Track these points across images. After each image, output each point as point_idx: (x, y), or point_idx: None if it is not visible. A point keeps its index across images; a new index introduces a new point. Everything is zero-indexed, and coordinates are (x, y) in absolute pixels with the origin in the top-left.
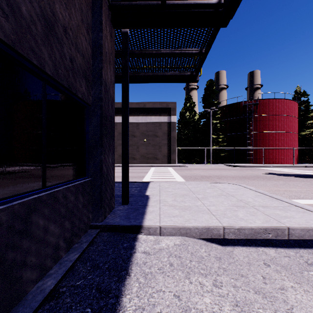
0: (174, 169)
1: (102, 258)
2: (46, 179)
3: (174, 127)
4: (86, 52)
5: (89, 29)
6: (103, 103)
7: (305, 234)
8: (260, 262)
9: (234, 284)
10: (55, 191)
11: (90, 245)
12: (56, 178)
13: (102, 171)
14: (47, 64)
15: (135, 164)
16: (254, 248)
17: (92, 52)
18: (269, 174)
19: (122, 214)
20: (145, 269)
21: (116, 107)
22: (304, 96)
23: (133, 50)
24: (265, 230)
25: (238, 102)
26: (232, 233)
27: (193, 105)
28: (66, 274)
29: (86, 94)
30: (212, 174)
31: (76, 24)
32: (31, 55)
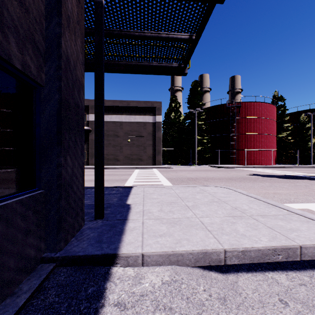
0: (160, 171)
1: None
2: None
3: (160, 127)
4: (33, 5)
5: None
6: (63, 85)
7: None
8: (275, 299)
9: None
10: None
11: (33, 295)
12: None
13: (62, 180)
14: None
15: (119, 165)
16: (261, 274)
17: (46, 10)
18: (253, 175)
19: (92, 235)
20: None
21: None
22: (281, 100)
23: (111, 29)
24: (274, 251)
25: (222, 104)
26: (235, 257)
27: (179, 105)
28: None
29: (34, 67)
30: (199, 176)
31: None
32: None
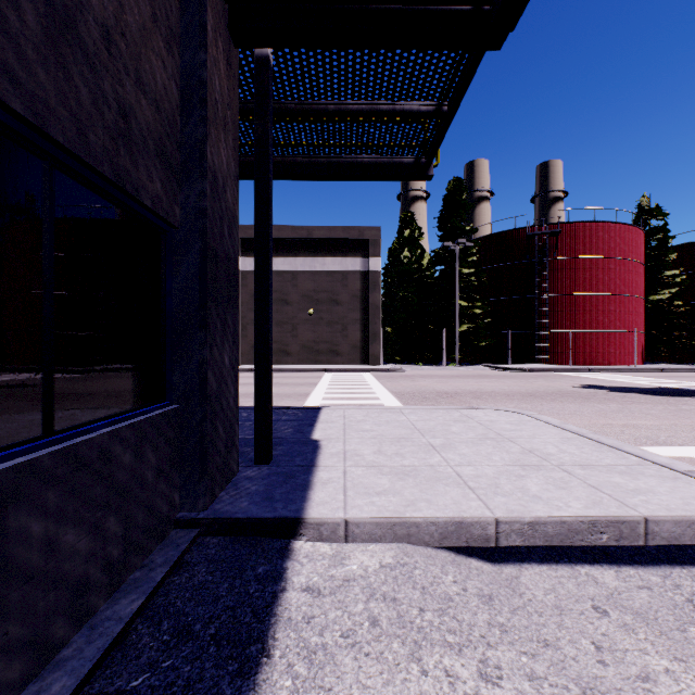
0: (377, 377)
1: (201, 609)
2: (53, 414)
3: (377, 282)
4: (165, 96)
5: (172, 40)
6: (208, 224)
7: (684, 533)
8: (584, 605)
9: (529, 671)
10: (77, 444)
11: (173, 572)
12: (84, 409)
13: (207, 388)
14: (54, 115)
15: (289, 364)
16: (566, 568)
17: (181, 97)
18: (586, 387)
19: (255, 489)
20: (308, 636)
21: (246, 237)
22: (657, 216)
23: (283, 102)
24: (592, 525)
25: (517, 230)
26: (515, 533)
27: (419, 234)
28: (105, 658)
29: (166, 199)
30: (462, 389)
31: (137, 23)
32: (5, 86)
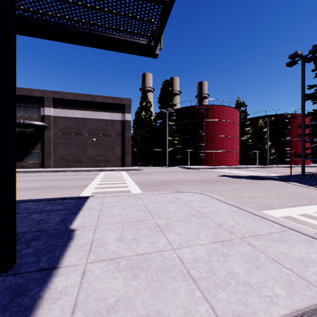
0: (129, 173)
1: None
2: None
3: (129, 126)
4: None
5: None
6: None
7: None
8: None
9: None
10: None
11: None
12: None
13: None
14: None
15: (82, 167)
16: None
17: None
18: (223, 176)
19: None
20: None
21: (56, 97)
22: (243, 106)
23: None
24: None
25: (192, 106)
26: None
27: (150, 105)
28: None
29: None
30: (171, 179)
31: None
32: None
